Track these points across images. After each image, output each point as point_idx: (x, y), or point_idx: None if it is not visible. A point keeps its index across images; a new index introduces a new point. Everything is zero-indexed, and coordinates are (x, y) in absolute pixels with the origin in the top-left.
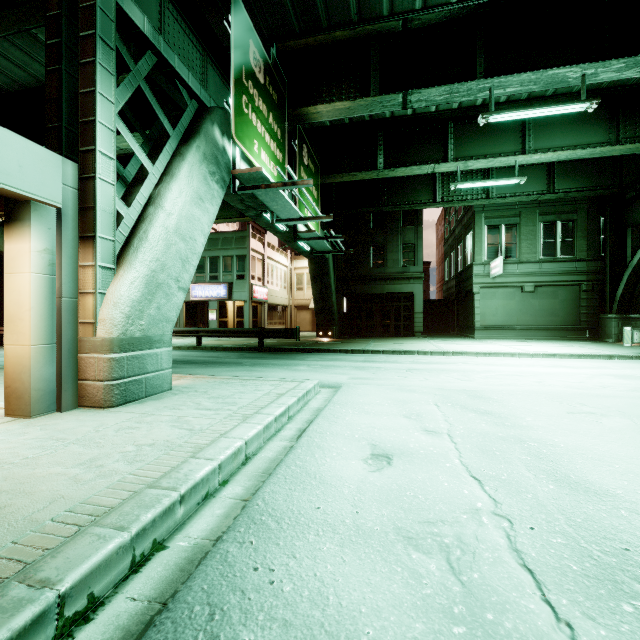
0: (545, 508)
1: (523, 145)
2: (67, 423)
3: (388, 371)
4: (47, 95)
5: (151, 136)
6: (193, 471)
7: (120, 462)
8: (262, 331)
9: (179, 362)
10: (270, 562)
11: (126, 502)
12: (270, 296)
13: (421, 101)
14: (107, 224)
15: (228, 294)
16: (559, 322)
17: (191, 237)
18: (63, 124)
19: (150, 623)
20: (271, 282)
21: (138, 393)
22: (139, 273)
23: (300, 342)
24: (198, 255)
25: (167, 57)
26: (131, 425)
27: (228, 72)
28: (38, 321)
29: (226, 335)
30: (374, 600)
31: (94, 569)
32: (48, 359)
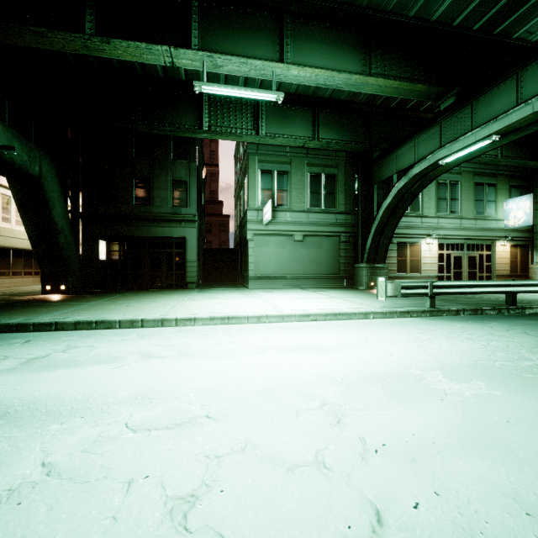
0: None
1: (281, 54)
2: None
3: None
4: None
5: None
6: None
7: None
8: None
9: None
10: None
11: None
12: None
13: None
14: None
15: None
16: (324, 271)
17: None
18: None
19: None
20: (3, 218)
21: None
22: None
23: None
24: None
25: None
26: None
27: None
28: None
29: None
30: None
31: None
32: None
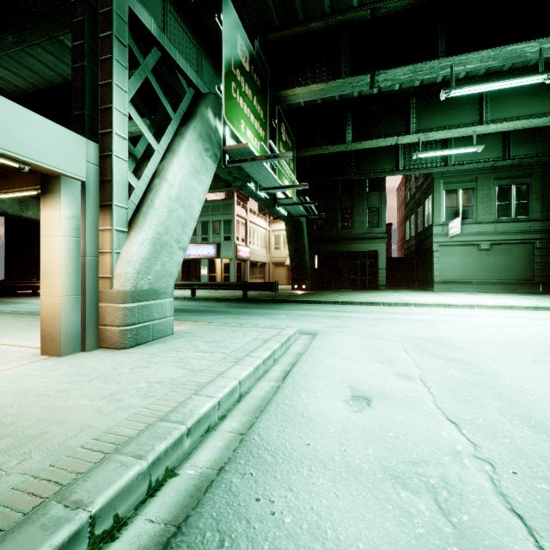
0: (525, 453)
1: (480, 116)
2: (90, 362)
3: (358, 320)
4: (73, 88)
5: (156, 120)
6: (197, 407)
7: (135, 397)
8: (246, 284)
9: (177, 310)
10: (270, 494)
11: (142, 433)
12: (252, 254)
13: (387, 80)
14: (121, 194)
15: (217, 253)
16: (514, 277)
17: (189, 204)
18: (86, 111)
19: (167, 544)
20: (253, 242)
21: (146, 337)
22: (147, 235)
23: (278, 294)
24: (195, 220)
25: (169, 52)
26: (142, 364)
27: (219, 63)
28: (67, 276)
29: (216, 288)
30: (370, 536)
31: (118, 493)
32: (74, 308)
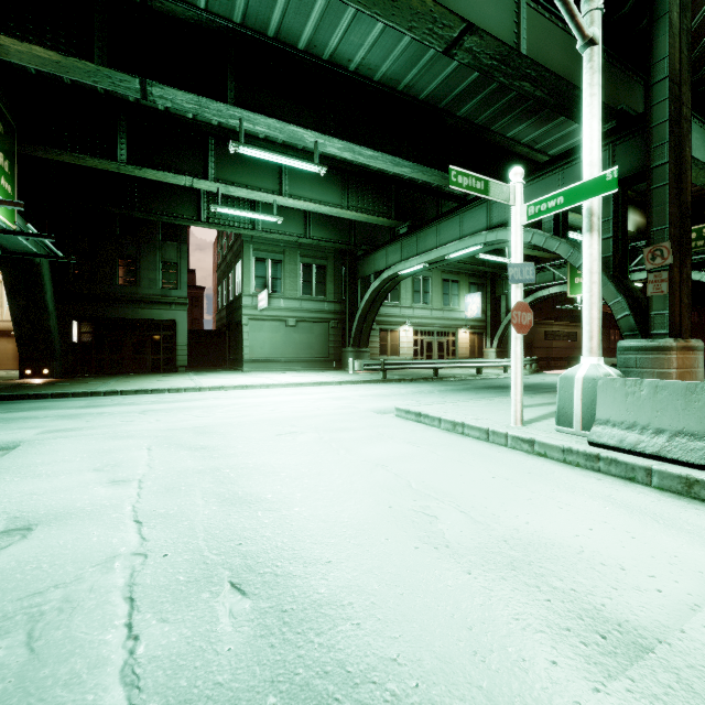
0: (194, 531)
1: (281, 187)
2: None
3: (112, 416)
4: None
5: None
6: None
7: None
8: None
9: None
10: None
11: None
12: None
13: (166, 99)
14: None
15: None
16: (315, 354)
17: None
18: None
19: None
20: None
21: None
22: None
23: None
24: None
25: None
26: None
27: None
28: None
29: None
30: None
31: None
32: None
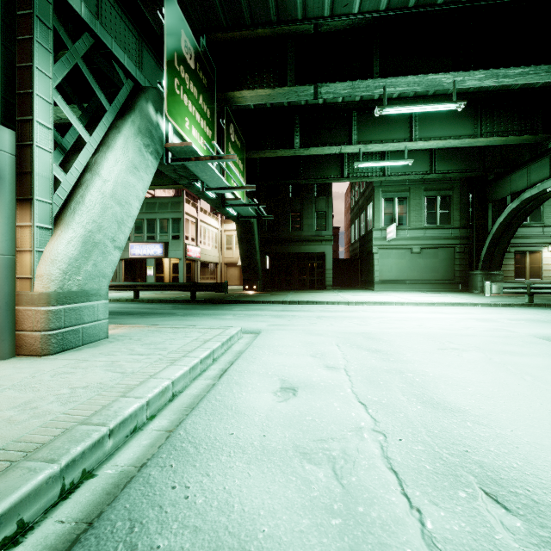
0: (412, 424)
1: (411, 134)
2: (4, 371)
3: (301, 318)
4: None
5: (89, 109)
6: (122, 408)
7: (54, 403)
8: (194, 285)
9: (117, 313)
10: (187, 481)
11: (58, 438)
12: (203, 254)
13: (329, 93)
14: (44, 188)
15: (164, 252)
16: (439, 277)
17: (126, 202)
18: (0, 94)
19: (76, 540)
20: (203, 242)
21: (75, 342)
22: (76, 233)
23: (228, 295)
24: (133, 218)
25: (104, 39)
26: (67, 370)
27: (162, 56)
28: None
29: (162, 289)
30: (271, 504)
31: (24, 498)
32: None
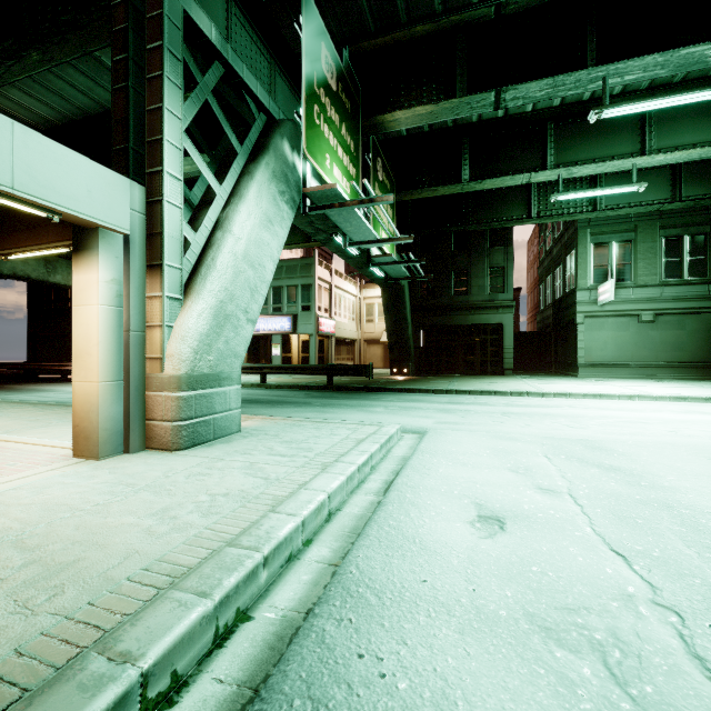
0: None
1: (642, 144)
2: (135, 467)
3: (479, 415)
4: (114, 115)
5: (217, 155)
6: (275, 528)
7: (194, 514)
8: (331, 368)
9: (244, 401)
10: (376, 648)
11: (205, 562)
12: (337, 329)
13: (517, 99)
14: (174, 251)
15: (292, 327)
16: (686, 358)
17: (260, 264)
18: (130, 145)
19: None
20: (339, 313)
21: (206, 435)
22: (207, 304)
23: (372, 380)
24: (267, 283)
25: (235, 67)
26: (202, 471)
27: (297, 81)
28: (106, 356)
29: (292, 372)
30: None
31: (177, 643)
32: (116, 397)
